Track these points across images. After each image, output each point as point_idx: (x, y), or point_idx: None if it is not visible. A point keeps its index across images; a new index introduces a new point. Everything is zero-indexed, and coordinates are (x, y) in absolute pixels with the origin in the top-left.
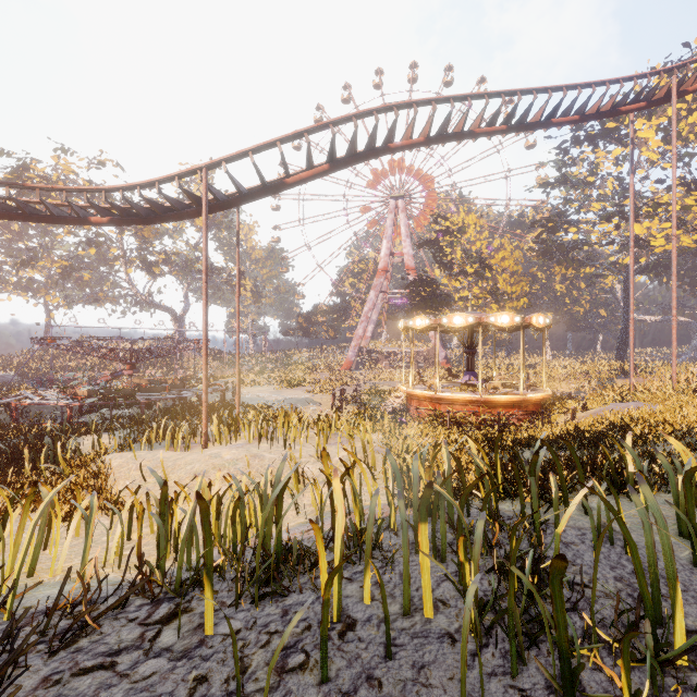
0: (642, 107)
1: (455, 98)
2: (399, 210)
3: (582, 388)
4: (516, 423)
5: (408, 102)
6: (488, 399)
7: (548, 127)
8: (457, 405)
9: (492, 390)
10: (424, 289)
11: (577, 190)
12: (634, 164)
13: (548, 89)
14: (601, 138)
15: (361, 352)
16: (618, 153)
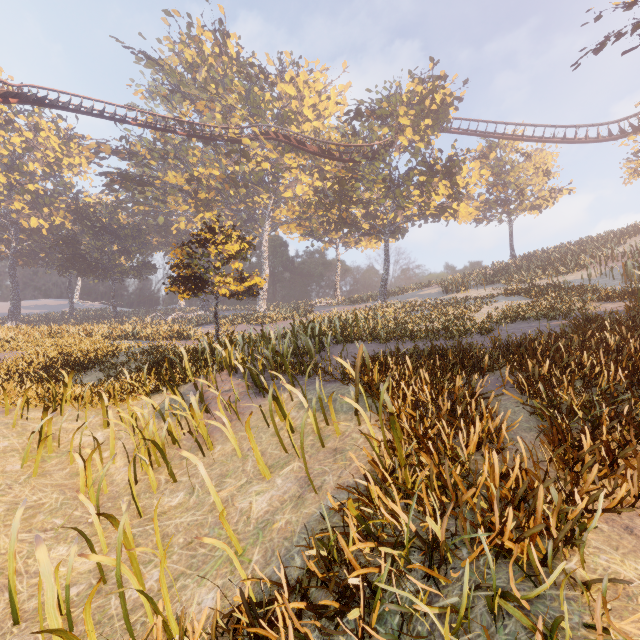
0: None
1: None
2: None
3: None
4: None
5: None
6: None
7: None
8: None
9: None
10: None
11: None
12: None
13: None
14: None
15: None
16: None
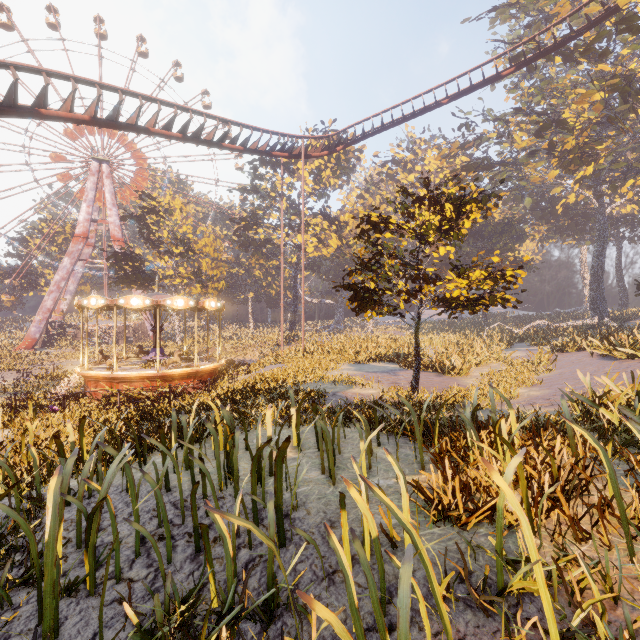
0: (286, 156)
1: (125, 92)
2: (103, 175)
3: (262, 354)
4: (192, 391)
5: (64, 74)
6: (165, 373)
7: (220, 148)
8: (136, 382)
9: (177, 364)
10: (127, 263)
11: (264, 200)
12: (299, 192)
13: (217, 118)
14: (279, 166)
15: (51, 327)
16: (289, 180)
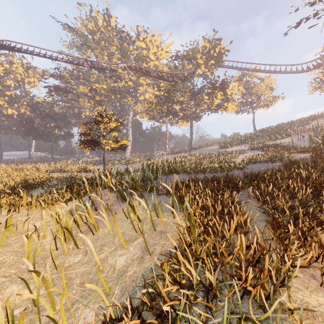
0: None
1: None
2: None
3: None
4: None
5: None
6: None
7: None
8: None
9: None
10: None
11: None
12: None
13: None
14: None
15: None
16: None
